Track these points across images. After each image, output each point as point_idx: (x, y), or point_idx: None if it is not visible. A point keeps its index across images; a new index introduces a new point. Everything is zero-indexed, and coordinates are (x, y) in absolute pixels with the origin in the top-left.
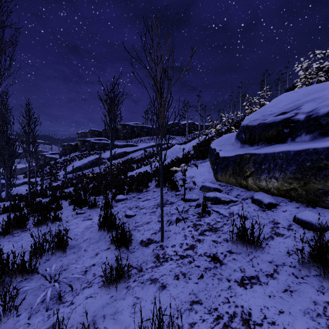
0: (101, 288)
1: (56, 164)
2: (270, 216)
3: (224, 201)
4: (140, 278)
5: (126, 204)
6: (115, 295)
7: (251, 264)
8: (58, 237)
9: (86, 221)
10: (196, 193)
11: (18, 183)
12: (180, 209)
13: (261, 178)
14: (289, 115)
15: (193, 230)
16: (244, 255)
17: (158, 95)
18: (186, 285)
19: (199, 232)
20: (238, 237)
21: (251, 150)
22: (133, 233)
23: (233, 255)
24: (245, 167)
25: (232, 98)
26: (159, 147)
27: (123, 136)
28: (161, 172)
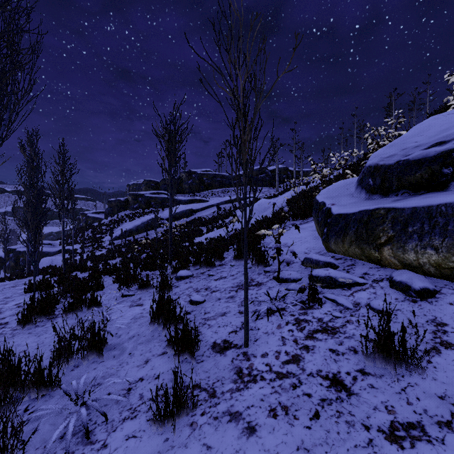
0: (150, 422)
1: (100, 226)
2: (427, 311)
3: (344, 283)
4: (212, 410)
5: (191, 284)
6: (172, 438)
7: (405, 398)
8: (92, 332)
9: (135, 307)
10: (296, 270)
11: (53, 252)
12: (273, 295)
13: (408, 248)
14: (451, 145)
15: (295, 330)
16: (390, 379)
17: (239, 116)
18: (291, 430)
19: (306, 333)
20: (377, 348)
21: (386, 203)
22: (201, 330)
23: (368, 379)
24: (378, 230)
25: (342, 132)
26: (237, 203)
27: (188, 188)
28: (244, 238)
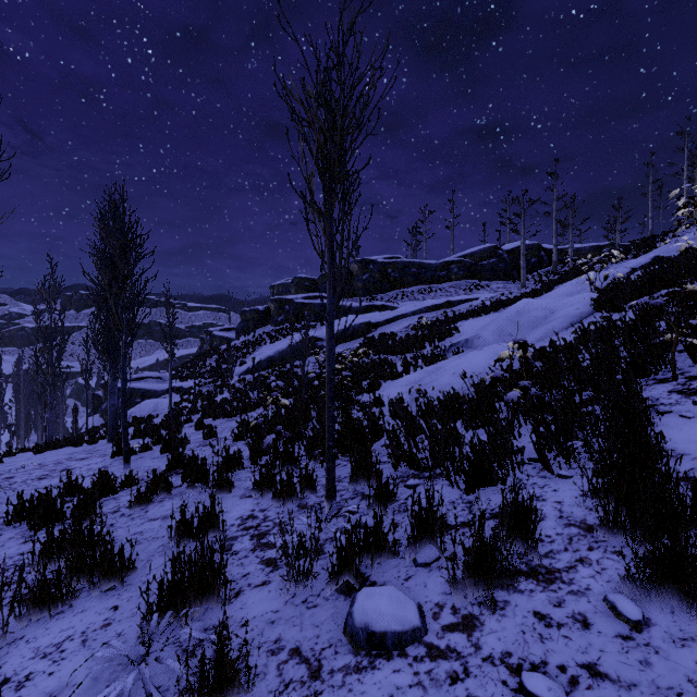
0: None
1: (228, 351)
2: None
3: None
4: None
5: None
6: None
7: None
8: None
9: None
10: None
11: (161, 390)
12: None
13: None
14: None
15: None
16: None
17: None
18: None
19: None
20: None
21: None
22: None
23: None
24: None
25: (650, 172)
26: (448, 310)
27: (362, 288)
28: None
